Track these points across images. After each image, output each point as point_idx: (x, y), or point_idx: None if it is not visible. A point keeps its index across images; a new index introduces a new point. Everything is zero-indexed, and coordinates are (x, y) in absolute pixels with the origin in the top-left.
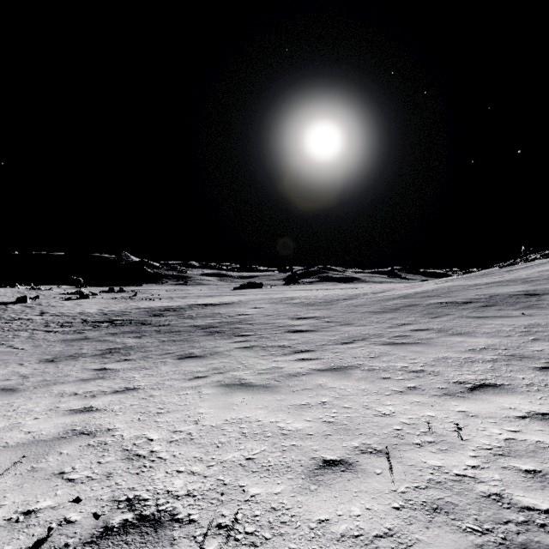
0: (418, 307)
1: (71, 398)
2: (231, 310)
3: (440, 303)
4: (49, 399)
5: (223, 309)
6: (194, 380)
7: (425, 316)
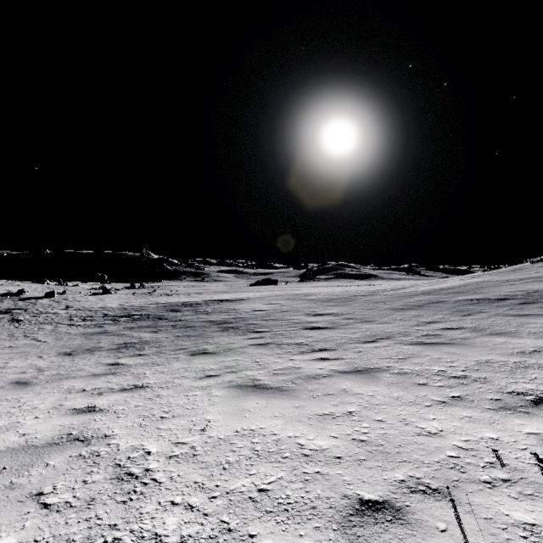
0: (445, 304)
1: (78, 395)
2: (246, 305)
3: (470, 299)
4: (56, 395)
5: (238, 305)
6: (205, 379)
7: (455, 313)
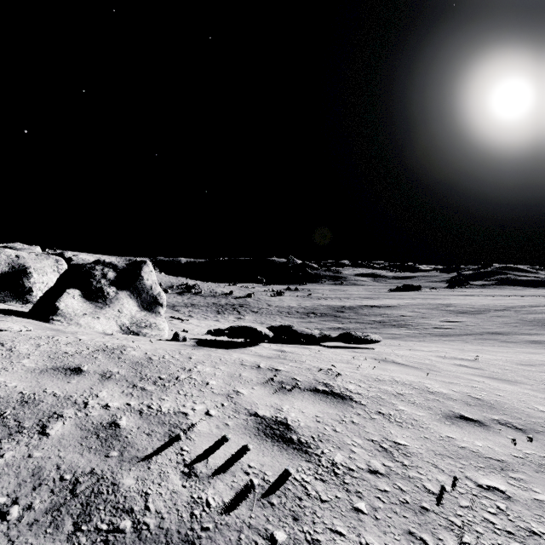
0: None
1: None
2: (393, 312)
3: None
4: None
5: (387, 310)
6: (390, 338)
7: (542, 327)
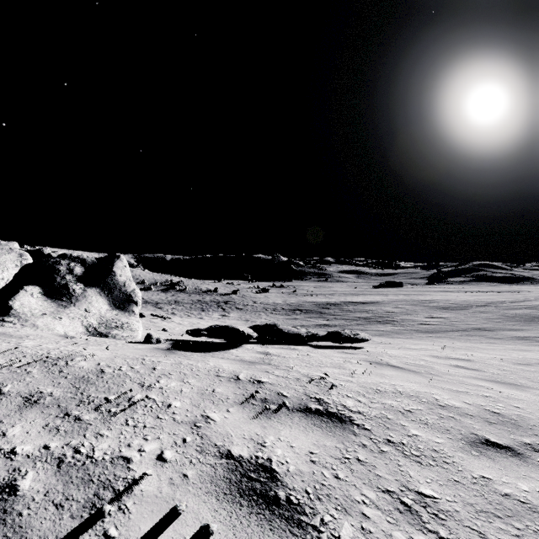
0: (529, 316)
1: None
2: (378, 308)
3: None
4: None
5: (371, 307)
6: (377, 335)
7: (525, 322)
